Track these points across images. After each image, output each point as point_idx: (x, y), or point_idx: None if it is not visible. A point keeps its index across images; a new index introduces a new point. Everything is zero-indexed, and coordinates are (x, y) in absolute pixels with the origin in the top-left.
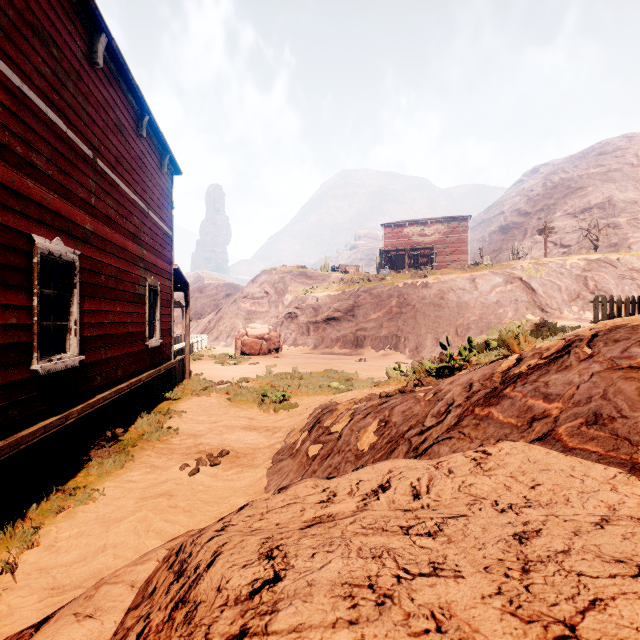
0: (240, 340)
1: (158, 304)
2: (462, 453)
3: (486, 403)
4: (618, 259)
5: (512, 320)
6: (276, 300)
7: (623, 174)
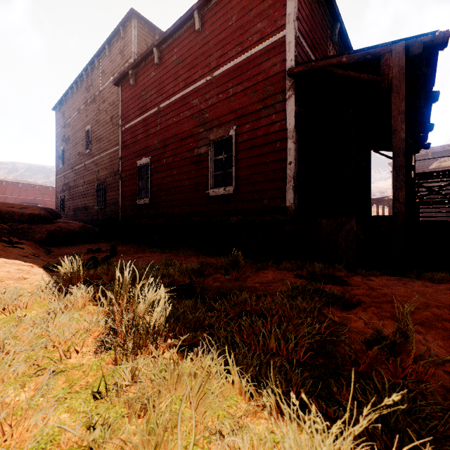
0: None
1: (233, 150)
2: None
3: None
4: None
5: None
6: None
7: None
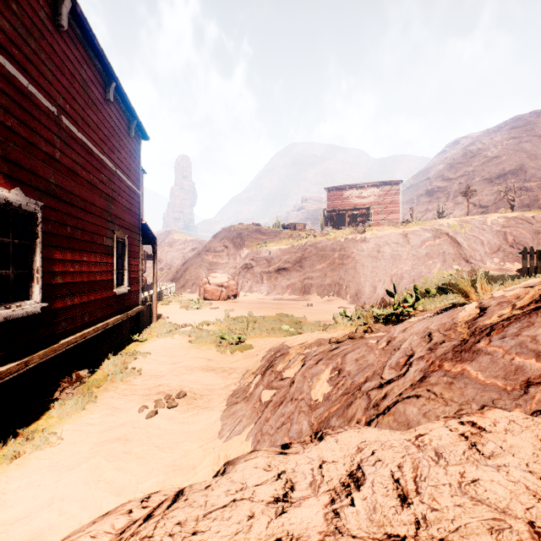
0: (203, 287)
1: (126, 255)
2: (444, 424)
3: (457, 358)
4: (533, 217)
5: (440, 270)
6: (234, 253)
7: (533, 145)
